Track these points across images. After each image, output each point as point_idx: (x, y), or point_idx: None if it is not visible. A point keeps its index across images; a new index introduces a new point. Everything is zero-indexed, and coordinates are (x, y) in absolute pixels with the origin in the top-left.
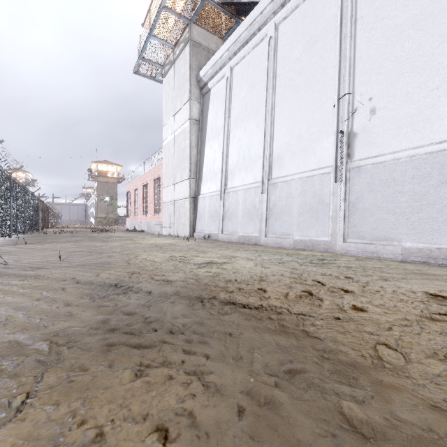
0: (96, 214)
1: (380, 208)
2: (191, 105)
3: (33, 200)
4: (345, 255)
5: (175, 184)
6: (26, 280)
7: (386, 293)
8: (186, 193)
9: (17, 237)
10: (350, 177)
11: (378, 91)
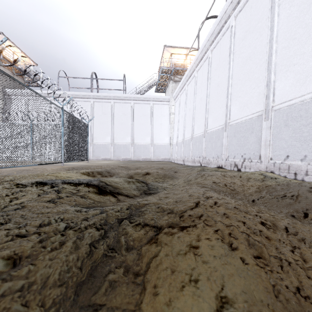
0: None
1: None
2: None
3: None
4: None
5: None
6: None
7: None
8: None
9: None
10: None
11: None
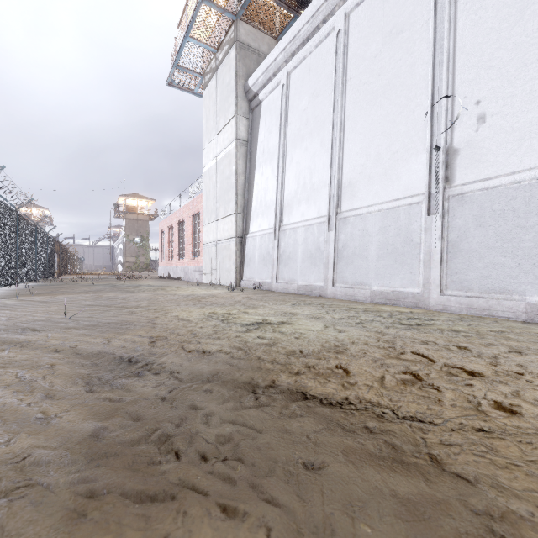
0: (124, 257)
1: (493, 249)
2: (237, 121)
3: (48, 241)
4: (443, 313)
5: (218, 220)
6: (8, 349)
7: (535, 378)
8: (232, 232)
9: (26, 286)
10: (449, 207)
11: (488, 91)
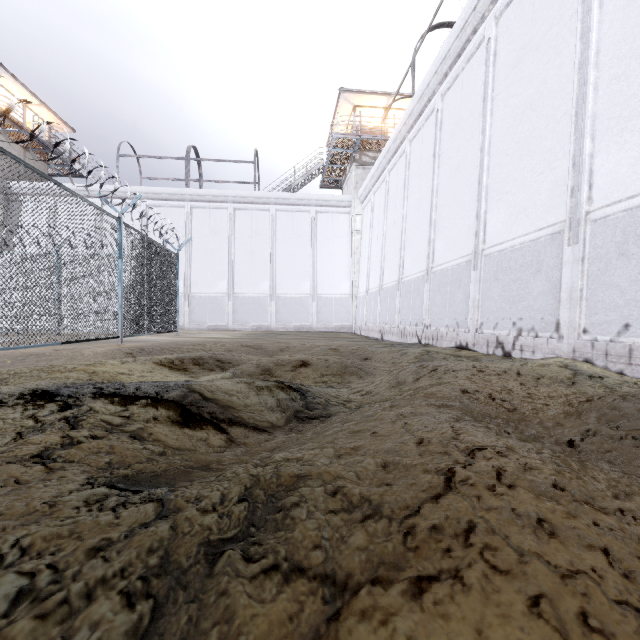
0: None
1: None
2: None
3: None
4: None
5: None
6: None
7: None
8: None
9: None
10: None
11: None
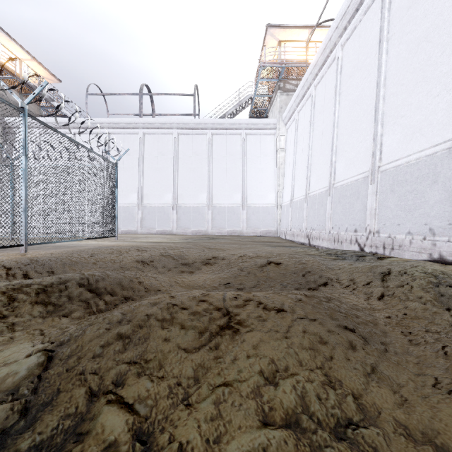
0: None
1: None
2: None
3: None
4: None
5: None
6: None
7: None
8: None
9: None
10: None
11: None
